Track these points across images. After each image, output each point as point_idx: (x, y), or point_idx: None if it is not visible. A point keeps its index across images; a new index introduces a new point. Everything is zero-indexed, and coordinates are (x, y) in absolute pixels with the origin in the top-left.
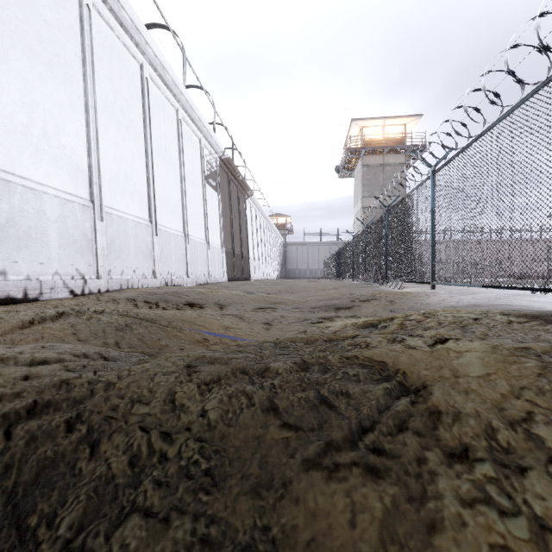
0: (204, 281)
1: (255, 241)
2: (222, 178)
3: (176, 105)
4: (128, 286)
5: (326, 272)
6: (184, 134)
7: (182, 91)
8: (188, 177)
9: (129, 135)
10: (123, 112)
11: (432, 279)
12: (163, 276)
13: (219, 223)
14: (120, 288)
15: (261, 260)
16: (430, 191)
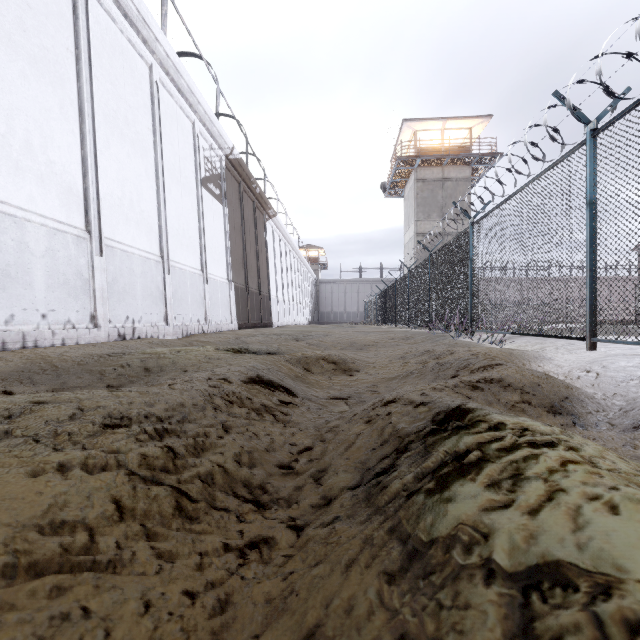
0: (198, 330)
1: (279, 275)
2: (231, 187)
3: (148, 58)
4: (26, 345)
5: (368, 315)
6: (164, 108)
7: (158, 37)
8: (171, 173)
9: (40, 74)
10: (24, 28)
11: (591, 331)
12: (115, 324)
13: (225, 248)
14: (1, 349)
15: (287, 301)
16: (588, 168)
